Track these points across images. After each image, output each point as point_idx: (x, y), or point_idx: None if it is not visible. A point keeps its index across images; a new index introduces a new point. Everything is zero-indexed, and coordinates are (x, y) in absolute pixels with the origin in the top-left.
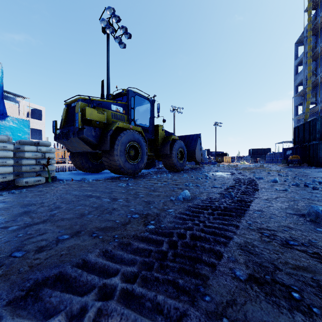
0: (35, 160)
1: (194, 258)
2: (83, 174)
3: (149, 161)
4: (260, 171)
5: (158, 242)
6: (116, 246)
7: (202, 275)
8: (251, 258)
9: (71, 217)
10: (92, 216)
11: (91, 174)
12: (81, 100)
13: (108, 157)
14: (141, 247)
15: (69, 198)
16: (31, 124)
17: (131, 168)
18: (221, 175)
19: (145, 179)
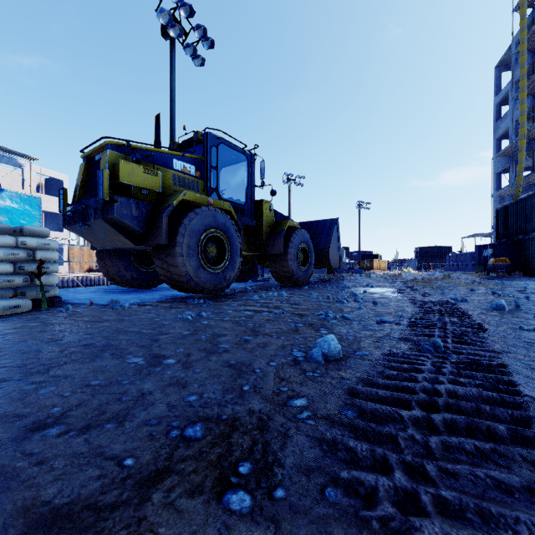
0: (14, 265)
1: None
2: (121, 291)
3: (246, 268)
4: (449, 285)
5: None
6: None
7: None
8: None
9: None
10: (63, 430)
11: (136, 292)
12: (111, 148)
13: (165, 259)
14: None
15: (46, 355)
16: (44, 203)
17: (210, 280)
18: (381, 294)
19: (237, 302)
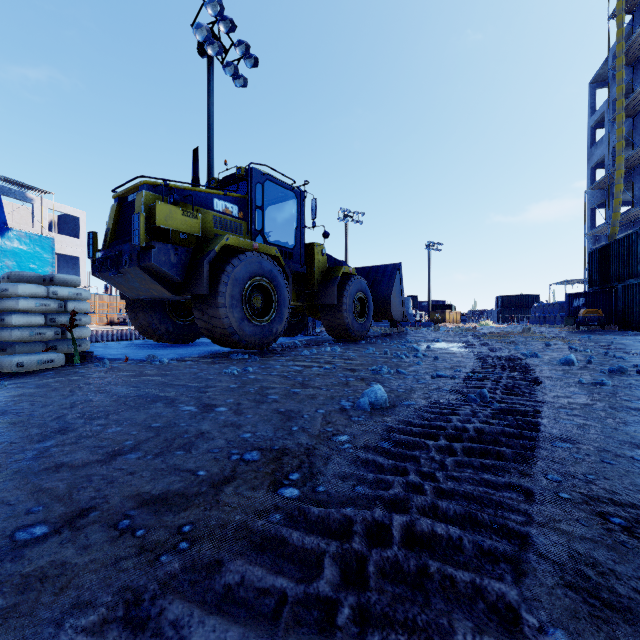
0: (45, 317)
1: (430, 637)
2: (154, 346)
3: (295, 320)
4: (526, 340)
5: (307, 556)
6: (177, 575)
7: None
8: (621, 634)
9: (84, 460)
10: (141, 455)
11: (172, 347)
12: (147, 188)
13: (205, 311)
14: (251, 582)
15: (101, 404)
16: (57, 244)
17: (256, 333)
18: (446, 349)
19: (285, 357)
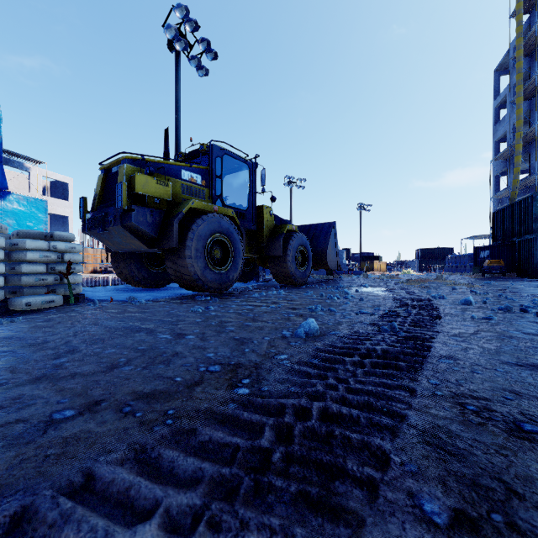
0: (46, 266)
1: (330, 467)
2: (133, 290)
3: (248, 269)
4: (438, 285)
5: (253, 426)
6: (167, 437)
7: (348, 512)
8: (452, 467)
9: (91, 371)
10: (132, 368)
11: (147, 291)
12: (128, 162)
13: (175, 261)
14: (216, 440)
15: (97, 333)
16: (50, 206)
17: (216, 279)
18: (371, 293)
19: (240, 299)
